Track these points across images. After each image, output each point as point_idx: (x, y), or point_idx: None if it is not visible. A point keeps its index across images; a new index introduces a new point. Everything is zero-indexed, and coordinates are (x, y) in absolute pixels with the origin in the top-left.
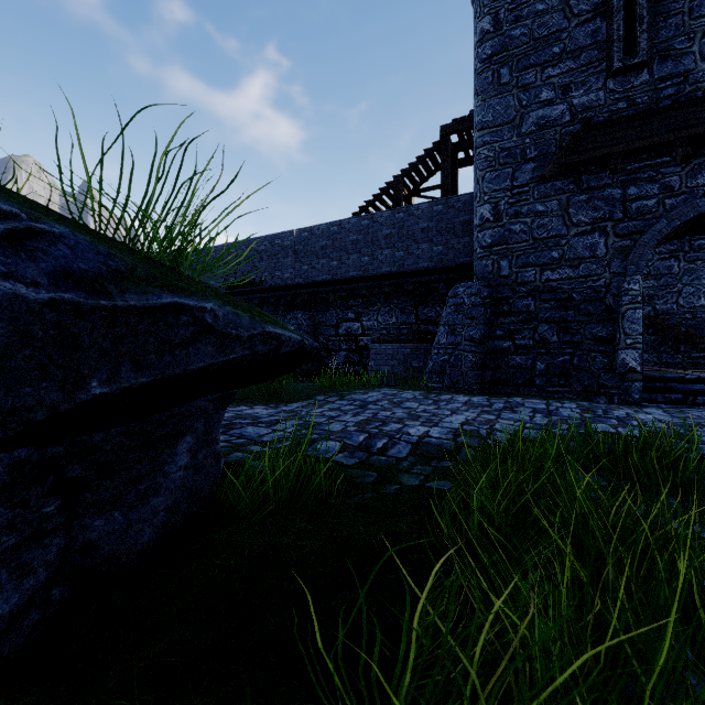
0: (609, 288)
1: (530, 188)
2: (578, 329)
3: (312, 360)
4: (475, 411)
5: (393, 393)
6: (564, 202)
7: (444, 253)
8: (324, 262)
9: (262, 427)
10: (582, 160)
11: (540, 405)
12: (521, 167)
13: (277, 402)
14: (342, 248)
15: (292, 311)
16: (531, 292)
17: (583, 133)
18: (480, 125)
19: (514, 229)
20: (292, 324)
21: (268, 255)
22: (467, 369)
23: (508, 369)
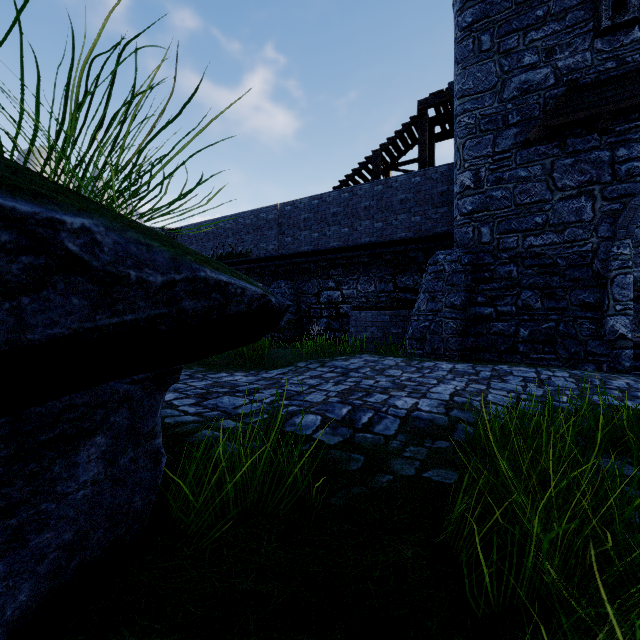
0: (597, 252)
1: (512, 154)
2: (564, 295)
3: (294, 327)
4: (462, 380)
5: (375, 360)
6: (548, 166)
7: (422, 223)
8: (306, 234)
9: (239, 397)
10: (568, 122)
11: (530, 374)
12: (503, 133)
13: (257, 369)
14: (323, 220)
15: (276, 280)
16: (513, 258)
17: (568, 96)
18: (460, 93)
19: (496, 195)
20: (276, 293)
21: (253, 228)
22: (448, 336)
23: (490, 336)
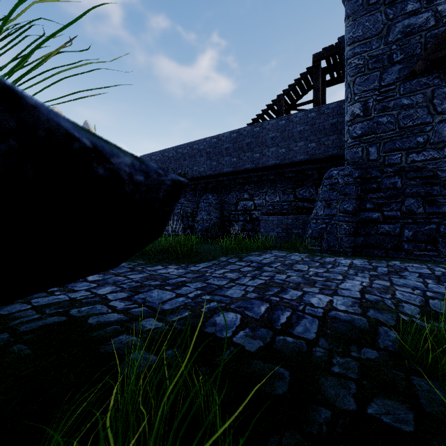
0: None
1: (396, 86)
2: (444, 202)
3: (219, 228)
4: (364, 275)
5: (283, 255)
6: (429, 94)
7: (316, 148)
8: (227, 159)
9: (167, 291)
10: None
11: (424, 270)
12: (388, 70)
13: (187, 262)
14: (239, 148)
15: (205, 194)
16: (397, 172)
17: None
18: (351, 40)
19: (382, 121)
20: (205, 203)
21: (189, 156)
22: (342, 235)
23: (377, 236)
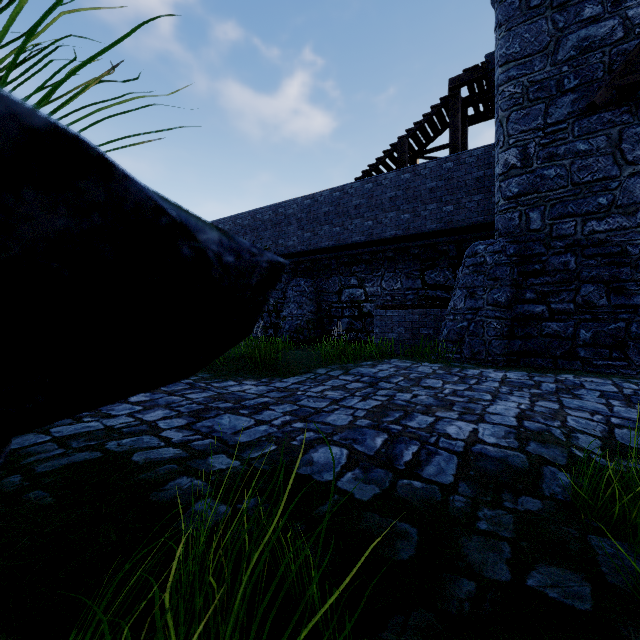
0: None
1: (568, 125)
2: (636, 290)
3: (314, 327)
4: (523, 394)
5: (407, 366)
6: (615, 136)
7: (454, 213)
8: (326, 229)
9: (243, 416)
10: None
11: (607, 387)
12: (557, 101)
13: (271, 376)
14: (344, 213)
15: (295, 278)
16: (570, 247)
17: None
18: (504, 58)
19: (548, 174)
20: (295, 291)
21: (272, 224)
22: (491, 338)
23: (541, 338)
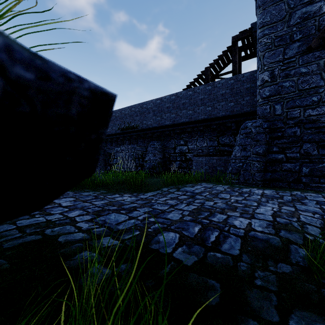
0: None
1: (296, 59)
2: None
3: (162, 166)
4: (274, 202)
5: (210, 187)
6: (321, 64)
7: (234, 106)
8: (168, 115)
9: (122, 214)
10: None
11: (320, 198)
12: (290, 46)
13: (138, 192)
14: (177, 107)
15: (152, 141)
16: (297, 123)
17: None
18: (261, 24)
19: (285, 85)
20: (151, 147)
21: (140, 113)
22: (254, 171)
23: (282, 172)
